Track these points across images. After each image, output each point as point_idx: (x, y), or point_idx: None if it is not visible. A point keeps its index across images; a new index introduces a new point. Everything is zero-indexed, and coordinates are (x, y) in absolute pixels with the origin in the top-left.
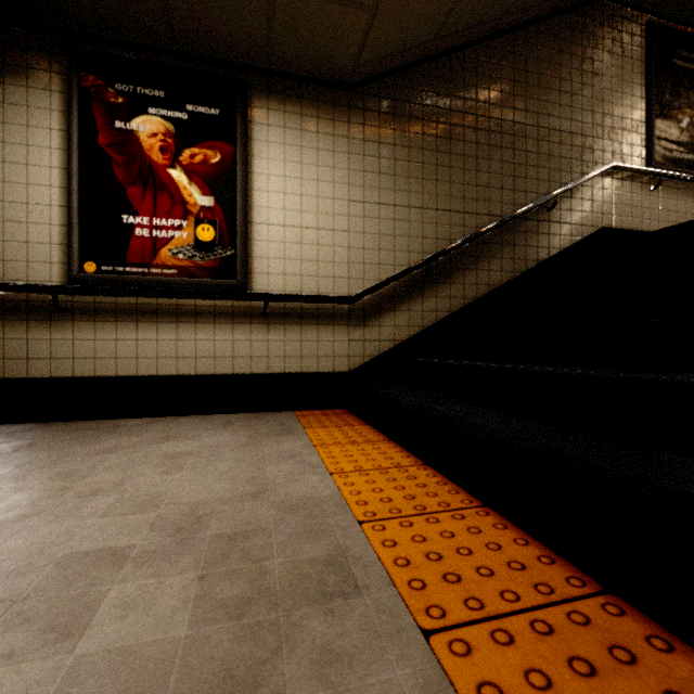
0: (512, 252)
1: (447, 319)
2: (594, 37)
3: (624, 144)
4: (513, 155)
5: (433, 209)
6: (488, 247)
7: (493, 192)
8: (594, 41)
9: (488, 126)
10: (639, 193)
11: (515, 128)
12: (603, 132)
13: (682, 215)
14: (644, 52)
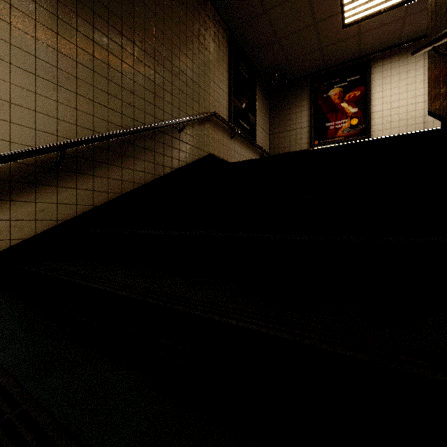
0: (153, 157)
1: (89, 212)
2: (205, 23)
3: (219, 104)
4: (154, 76)
5: (72, 91)
6: (133, 148)
7: (138, 100)
8: (205, 26)
9: (133, 38)
10: (226, 138)
11: (156, 54)
12: (210, 91)
13: (243, 157)
14: (228, 53)
